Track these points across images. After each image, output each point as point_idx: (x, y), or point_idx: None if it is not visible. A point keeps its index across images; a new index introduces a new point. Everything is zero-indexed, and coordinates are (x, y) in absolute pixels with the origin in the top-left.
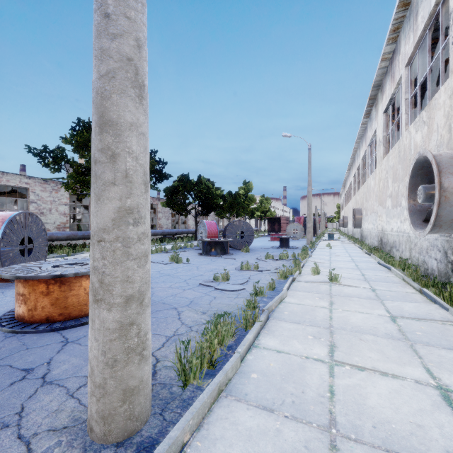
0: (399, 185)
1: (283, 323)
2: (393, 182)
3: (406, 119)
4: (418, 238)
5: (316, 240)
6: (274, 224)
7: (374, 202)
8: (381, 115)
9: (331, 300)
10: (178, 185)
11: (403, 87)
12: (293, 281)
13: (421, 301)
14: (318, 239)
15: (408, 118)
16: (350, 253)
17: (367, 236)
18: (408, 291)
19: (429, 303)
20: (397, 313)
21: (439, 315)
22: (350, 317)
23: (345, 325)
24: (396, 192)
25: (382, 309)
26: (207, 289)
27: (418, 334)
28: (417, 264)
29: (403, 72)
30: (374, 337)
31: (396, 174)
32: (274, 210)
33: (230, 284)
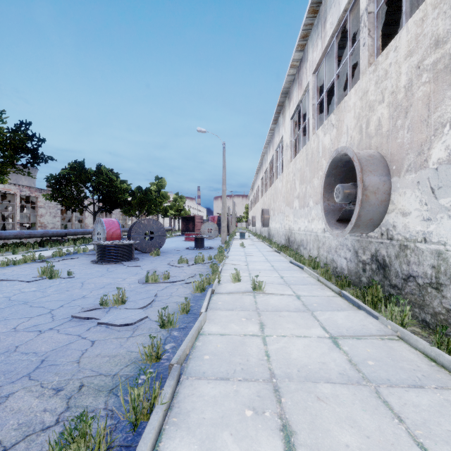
0: (307, 186)
1: (203, 384)
2: (301, 184)
3: (314, 123)
4: (327, 237)
5: (229, 239)
6: (188, 223)
7: (282, 203)
8: (289, 121)
9: (261, 320)
10: (69, 173)
11: (311, 93)
12: (212, 294)
13: (346, 306)
14: (232, 238)
15: (315, 123)
16: (262, 251)
17: (275, 234)
18: (328, 294)
19: (354, 308)
20: (335, 331)
21: (374, 327)
22: (289, 348)
23: (288, 367)
24: (303, 194)
25: (318, 326)
26: (83, 326)
27: (371, 365)
28: (326, 262)
29: (311, 78)
30: (332, 388)
31: (304, 176)
32: (188, 209)
33: (126, 309)
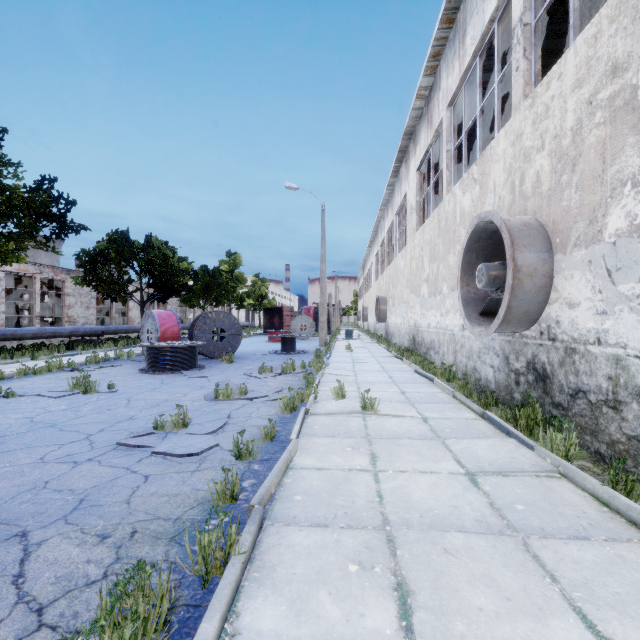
0: (439, 265)
1: (294, 532)
2: (431, 262)
3: (449, 177)
4: (467, 337)
5: (331, 339)
6: (273, 317)
7: (405, 289)
8: (414, 173)
9: (372, 450)
10: (108, 247)
11: (445, 134)
12: (306, 415)
13: (490, 433)
14: (334, 338)
15: (450, 176)
16: (376, 357)
17: (395, 333)
18: (467, 416)
19: (502, 435)
20: (474, 466)
21: (527, 460)
22: (410, 488)
23: (407, 511)
24: (434, 276)
25: (450, 459)
26: (133, 456)
27: (520, 509)
28: (466, 372)
29: (445, 114)
30: (464, 539)
31: (435, 251)
32: (273, 297)
33: (189, 434)
